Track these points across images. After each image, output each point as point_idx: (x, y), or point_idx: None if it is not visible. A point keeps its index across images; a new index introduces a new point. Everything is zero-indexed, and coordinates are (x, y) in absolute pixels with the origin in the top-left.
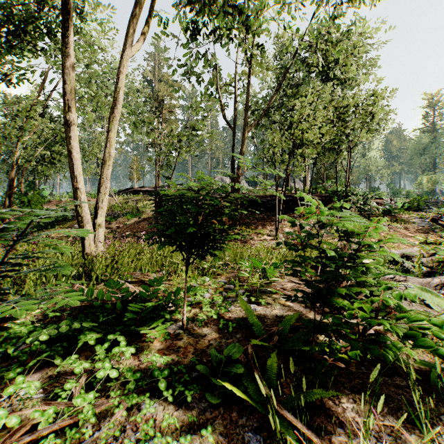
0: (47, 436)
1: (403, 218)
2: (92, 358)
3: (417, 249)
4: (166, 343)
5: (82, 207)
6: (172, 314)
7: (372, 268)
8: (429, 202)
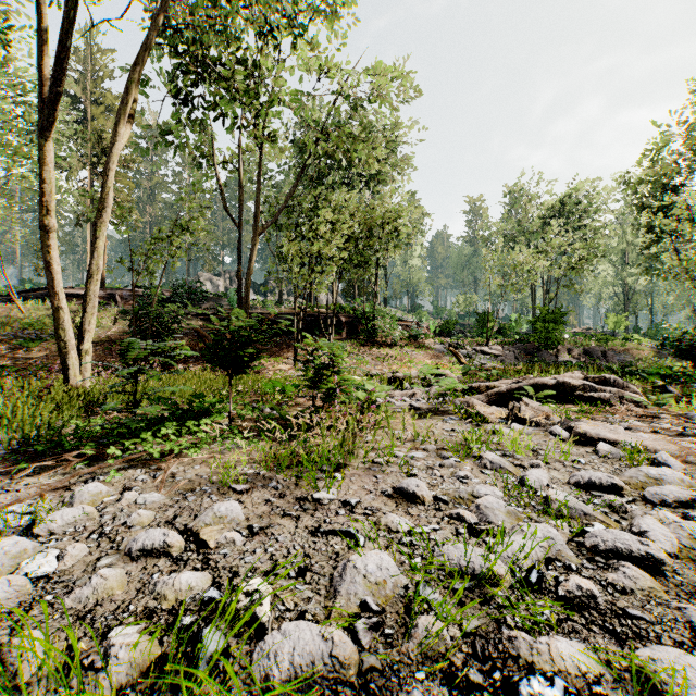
0: (186, 450)
1: (427, 344)
2: (180, 433)
3: (416, 372)
4: (222, 429)
5: (66, 330)
6: (220, 415)
7: (343, 372)
8: (467, 325)
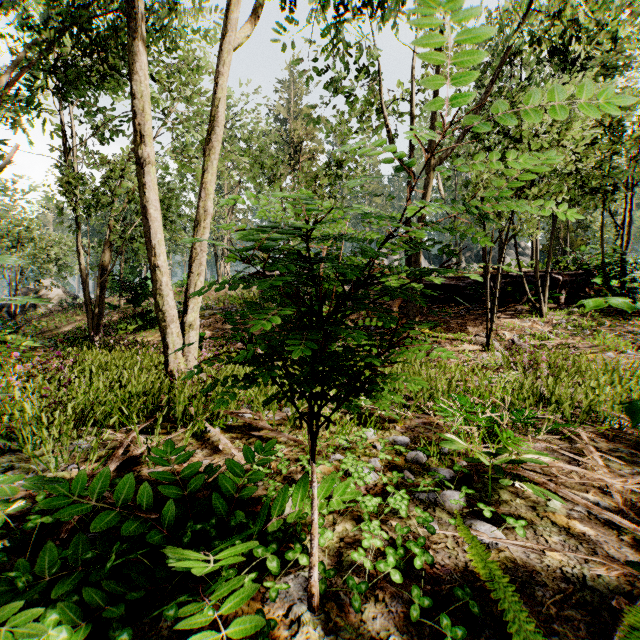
0: None
1: None
2: None
3: None
4: None
5: (163, 296)
6: (285, 554)
7: None
8: None
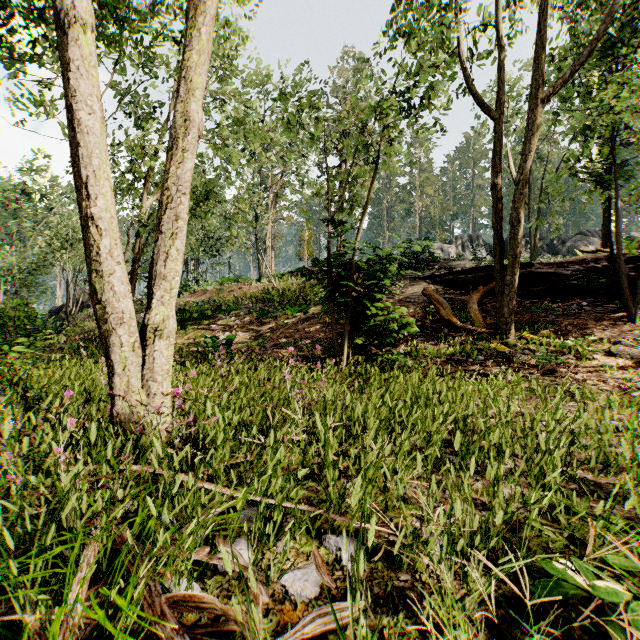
0: None
1: None
2: None
3: None
4: None
5: (103, 274)
6: None
7: None
8: None
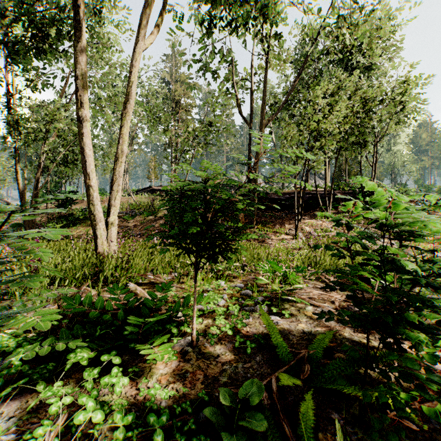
0: None
1: (438, 216)
2: (81, 384)
3: None
4: (171, 365)
5: (94, 205)
6: (180, 328)
7: None
8: None
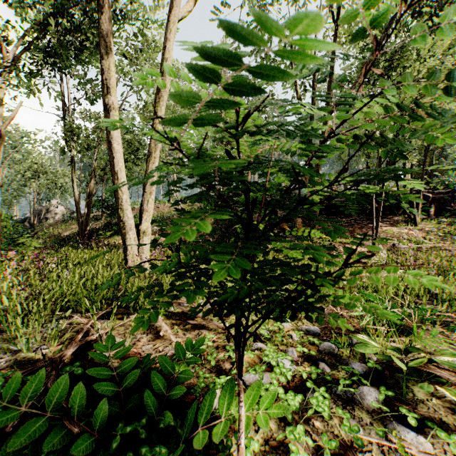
0: None
1: None
2: None
3: None
4: None
5: (123, 209)
6: None
7: None
8: None
